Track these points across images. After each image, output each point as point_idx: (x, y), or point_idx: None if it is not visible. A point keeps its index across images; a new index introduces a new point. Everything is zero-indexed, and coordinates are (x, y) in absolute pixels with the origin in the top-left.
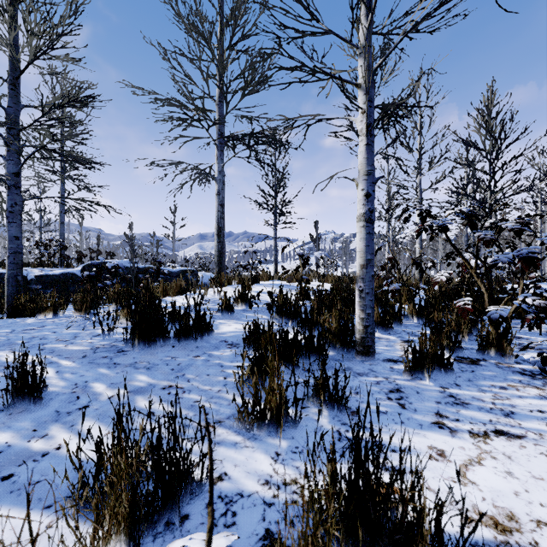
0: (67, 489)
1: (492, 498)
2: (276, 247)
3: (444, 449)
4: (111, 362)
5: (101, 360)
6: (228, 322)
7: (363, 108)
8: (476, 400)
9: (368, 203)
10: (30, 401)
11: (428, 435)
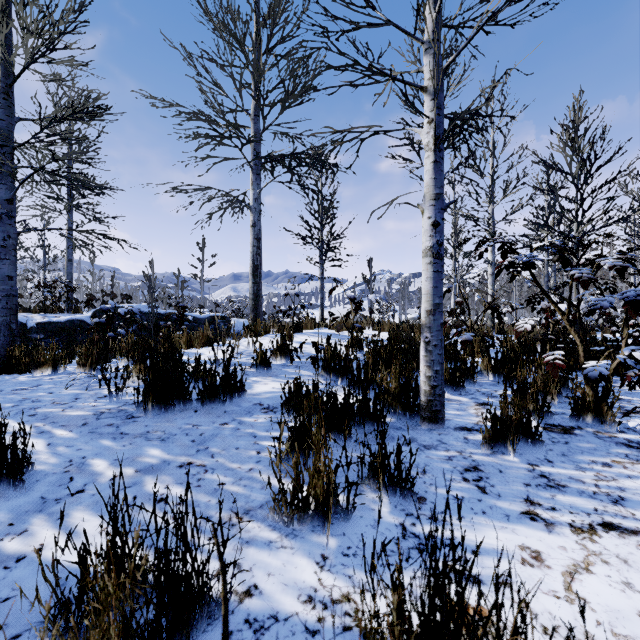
0: (43, 610)
1: (610, 622)
2: (322, 289)
3: (540, 549)
4: (117, 432)
5: (105, 428)
6: (264, 380)
7: (430, 117)
8: (574, 481)
9: (436, 235)
10: (9, 484)
11: (518, 530)
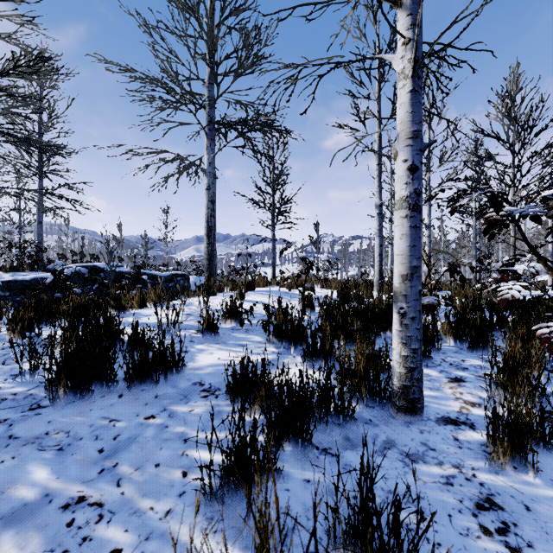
0: None
1: None
2: (274, 249)
3: None
4: (5, 434)
5: None
6: (210, 348)
7: (406, 37)
8: None
9: (414, 181)
10: None
11: None
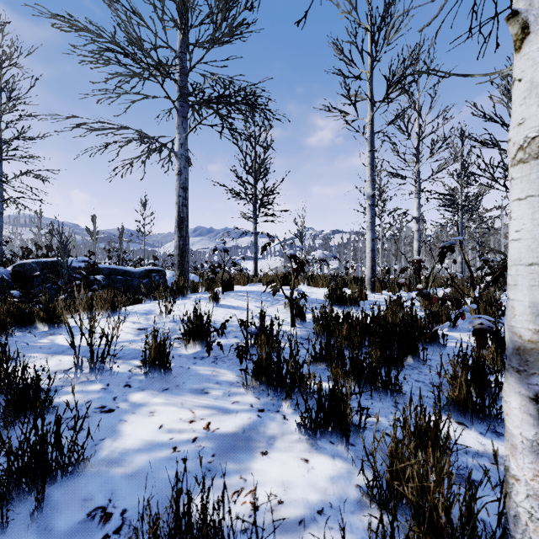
0: None
1: None
2: (256, 244)
3: None
4: None
5: None
6: (152, 401)
7: None
8: None
9: None
10: None
11: None
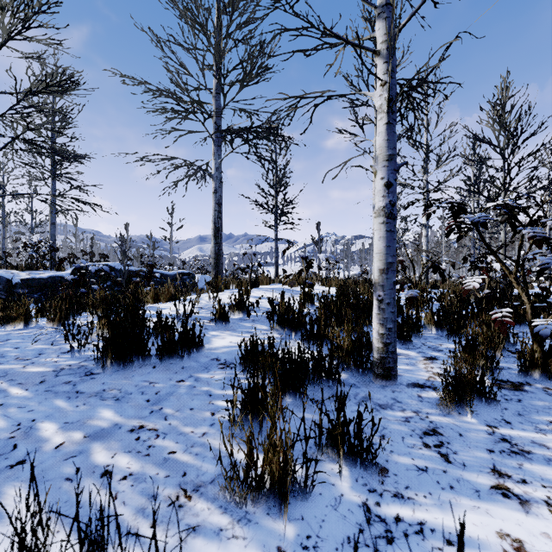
0: None
1: None
2: (277, 249)
3: (521, 537)
4: (73, 390)
5: (61, 387)
6: (222, 334)
7: (383, 80)
8: (538, 446)
9: (389, 195)
10: None
11: (492, 510)
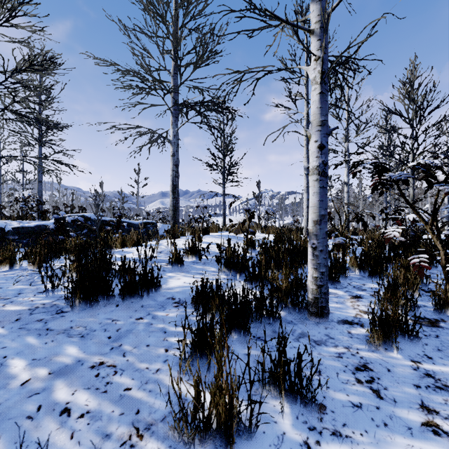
0: None
1: None
2: (224, 202)
3: None
4: (44, 328)
5: (34, 324)
6: (178, 275)
7: (317, 55)
8: None
9: (322, 156)
10: None
11: None
